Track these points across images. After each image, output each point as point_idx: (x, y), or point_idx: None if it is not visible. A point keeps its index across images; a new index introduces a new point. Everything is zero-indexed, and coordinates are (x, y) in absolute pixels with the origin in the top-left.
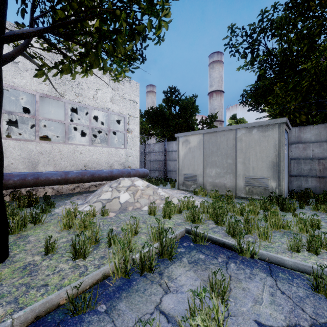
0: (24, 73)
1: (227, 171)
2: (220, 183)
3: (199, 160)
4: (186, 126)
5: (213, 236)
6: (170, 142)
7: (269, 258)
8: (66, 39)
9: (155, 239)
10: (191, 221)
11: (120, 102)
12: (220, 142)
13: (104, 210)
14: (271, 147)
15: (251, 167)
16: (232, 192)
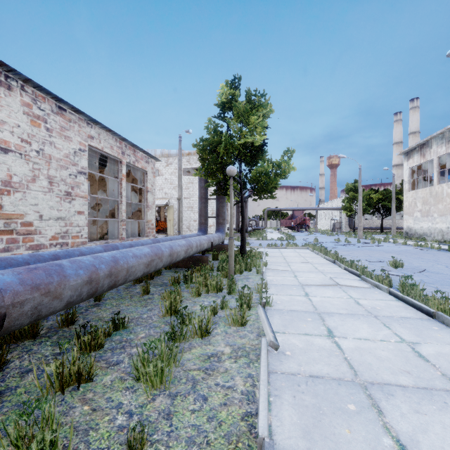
0: None
1: None
2: None
3: None
4: None
5: None
6: None
7: None
8: None
9: None
10: None
11: None
12: None
13: None
14: None
15: None
16: None
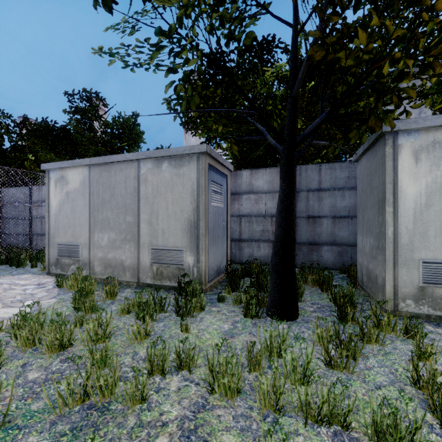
0: None
1: (125, 238)
2: (115, 260)
3: (83, 216)
4: None
5: None
6: None
7: None
8: None
9: None
10: None
11: None
12: (116, 184)
13: None
14: (187, 195)
15: (160, 230)
16: (134, 276)
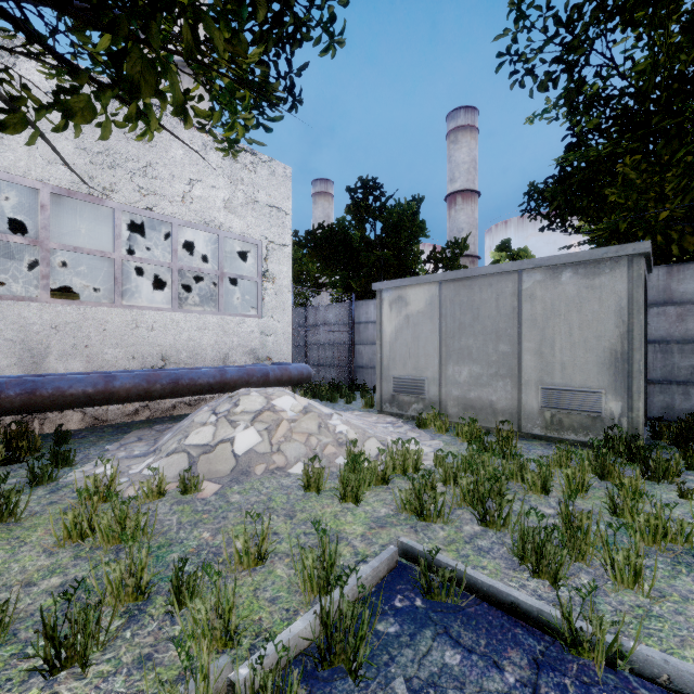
0: (12, 137)
1: (497, 373)
2: (481, 401)
3: (430, 344)
4: (398, 267)
5: (482, 576)
6: (363, 303)
7: (671, 676)
8: (55, 7)
9: (311, 586)
10: (414, 514)
11: (247, 210)
12: (482, 303)
13: (188, 478)
14: (608, 316)
15: (557, 364)
16: (511, 422)
